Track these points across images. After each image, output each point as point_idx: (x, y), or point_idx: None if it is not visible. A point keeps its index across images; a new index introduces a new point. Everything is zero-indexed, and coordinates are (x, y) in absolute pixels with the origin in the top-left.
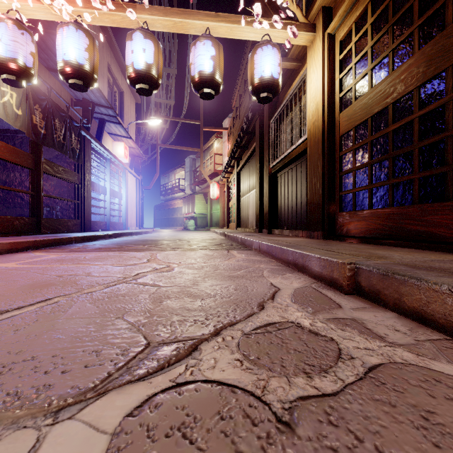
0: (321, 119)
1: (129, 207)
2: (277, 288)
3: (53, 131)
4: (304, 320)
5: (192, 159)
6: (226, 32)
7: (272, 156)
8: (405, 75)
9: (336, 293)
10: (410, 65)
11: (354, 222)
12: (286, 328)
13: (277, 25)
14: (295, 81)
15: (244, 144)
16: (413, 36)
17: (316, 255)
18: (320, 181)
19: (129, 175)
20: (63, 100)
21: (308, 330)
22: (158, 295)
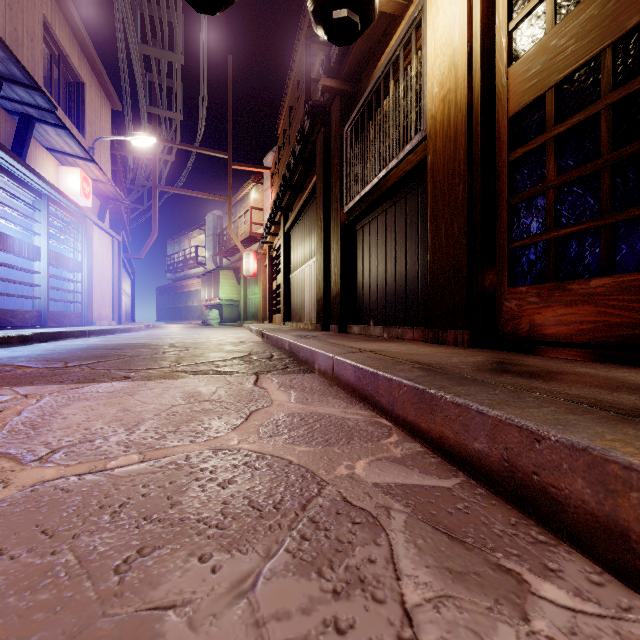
0: (466, 81)
1: (95, 285)
2: None
3: None
4: None
5: (216, 217)
6: None
7: (346, 191)
8: None
9: None
10: None
11: (555, 309)
12: None
13: None
14: (396, 33)
15: (296, 182)
16: None
17: None
18: (462, 220)
19: (97, 231)
20: None
21: None
22: None
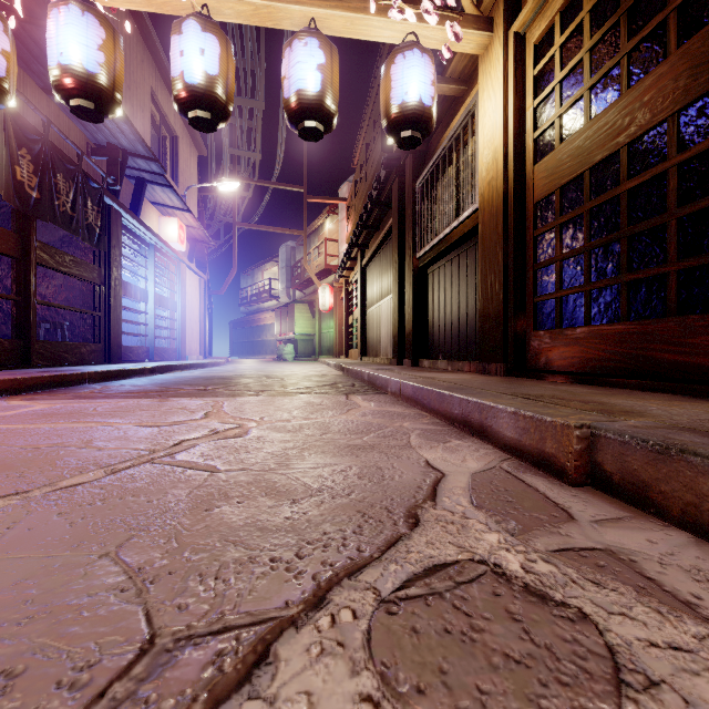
0: (503, 175)
1: (187, 323)
2: (440, 472)
3: (53, 194)
4: (508, 557)
5: (290, 248)
6: (343, 26)
7: (418, 240)
8: (651, 94)
9: (553, 483)
10: (660, 76)
11: (559, 348)
12: (472, 579)
13: (429, 16)
14: (457, 115)
15: (373, 222)
16: (667, 26)
17: (509, 409)
18: (500, 279)
19: (188, 272)
20: (71, 144)
21: (523, 587)
22: (206, 491)
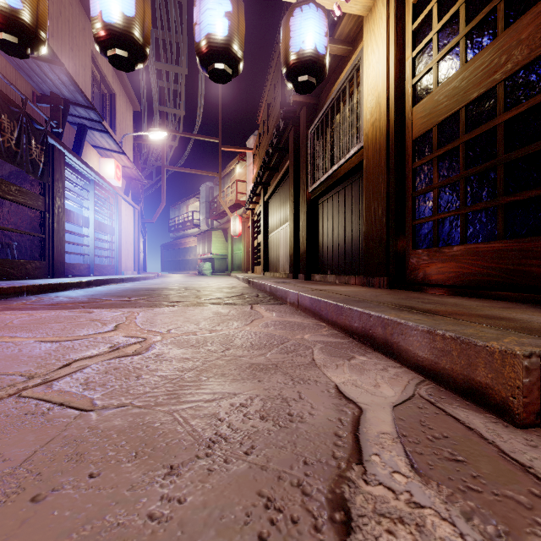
0: (385, 116)
1: (123, 244)
2: (355, 405)
3: None
4: None
5: (208, 187)
6: None
7: (311, 176)
8: (529, 31)
9: (493, 422)
10: (539, 14)
11: (436, 264)
12: None
13: None
14: (344, 70)
15: (273, 164)
16: None
17: (421, 326)
18: (383, 205)
19: (124, 204)
20: (15, 90)
21: None
22: (56, 451)
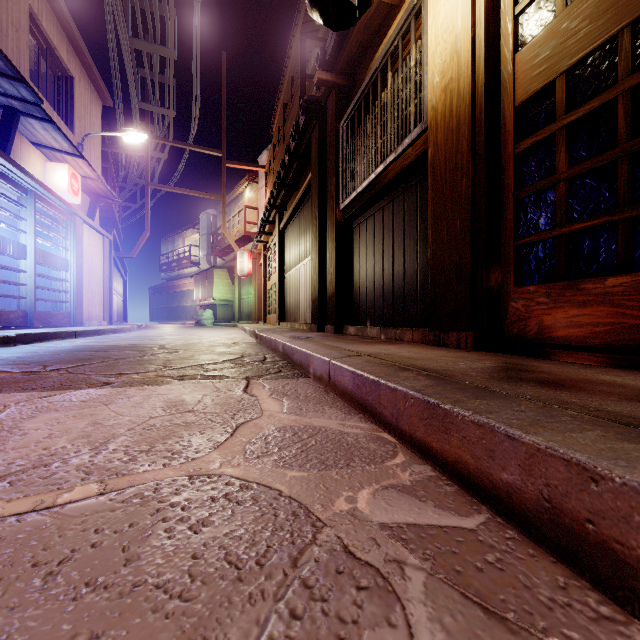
0: (470, 69)
1: (85, 285)
2: None
3: None
4: None
5: (210, 216)
6: None
7: (342, 188)
8: None
9: None
10: None
11: (566, 309)
12: None
13: None
14: (394, 23)
15: (291, 179)
16: None
17: None
18: (465, 215)
19: (86, 229)
20: None
21: None
22: None
